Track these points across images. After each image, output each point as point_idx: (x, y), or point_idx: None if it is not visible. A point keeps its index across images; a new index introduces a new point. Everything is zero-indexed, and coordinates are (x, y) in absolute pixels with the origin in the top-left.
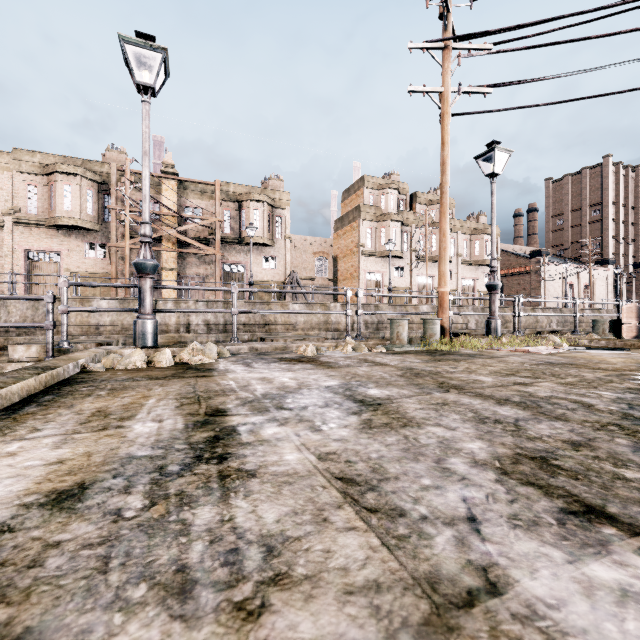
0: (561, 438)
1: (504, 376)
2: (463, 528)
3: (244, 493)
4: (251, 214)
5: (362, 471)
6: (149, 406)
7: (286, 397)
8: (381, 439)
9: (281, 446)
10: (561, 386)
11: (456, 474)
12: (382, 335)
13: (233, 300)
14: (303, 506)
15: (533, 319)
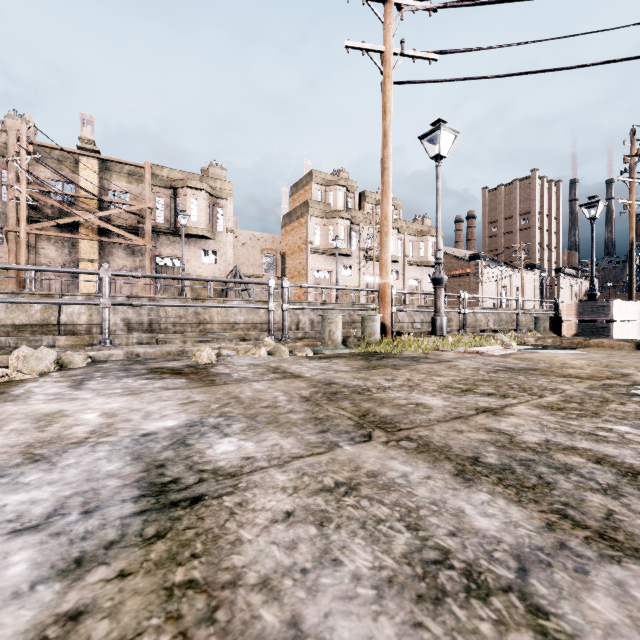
0: None
1: (459, 394)
2: None
3: None
4: (188, 203)
5: None
6: None
7: None
8: None
9: None
10: (548, 414)
11: None
12: None
13: (103, 287)
14: None
15: (473, 318)
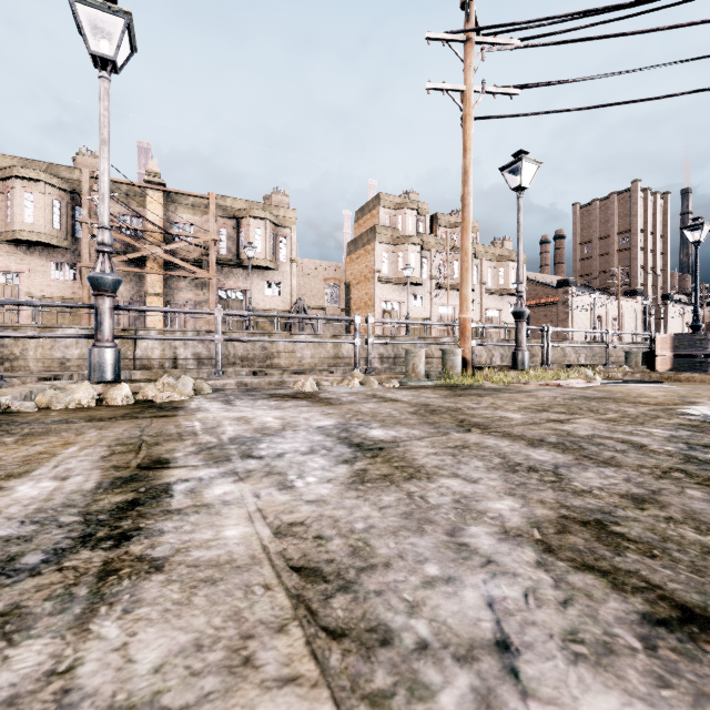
0: (617, 491)
1: (535, 412)
2: (489, 667)
3: (125, 606)
4: (251, 233)
5: (336, 554)
6: (63, 457)
7: (261, 441)
8: (375, 499)
9: (225, 514)
10: (603, 423)
11: (478, 554)
12: (399, 370)
13: (217, 325)
14: (218, 630)
15: (561, 353)
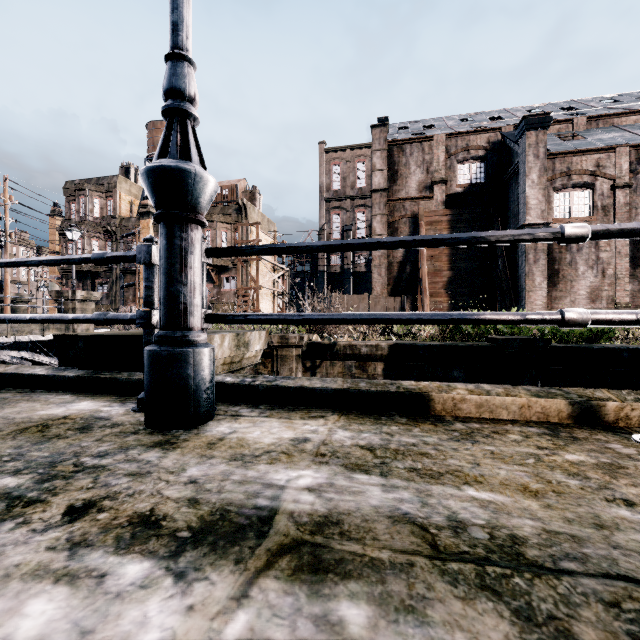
0: None
1: None
2: None
3: None
4: None
5: None
6: None
7: None
8: None
9: None
10: None
11: None
12: None
13: None
14: None
15: None
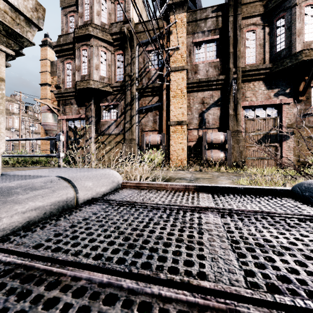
0: None
1: None
2: None
3: None
4: None
5: None
6: None
7: None
8: None
9: None
10: None
11: None
12: None
13: None
14: None
15: None
